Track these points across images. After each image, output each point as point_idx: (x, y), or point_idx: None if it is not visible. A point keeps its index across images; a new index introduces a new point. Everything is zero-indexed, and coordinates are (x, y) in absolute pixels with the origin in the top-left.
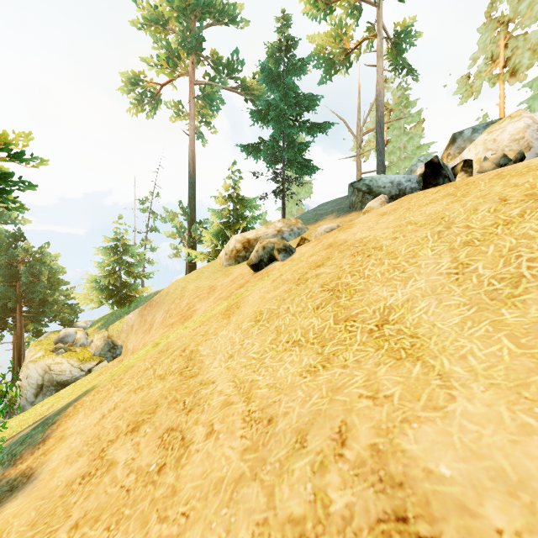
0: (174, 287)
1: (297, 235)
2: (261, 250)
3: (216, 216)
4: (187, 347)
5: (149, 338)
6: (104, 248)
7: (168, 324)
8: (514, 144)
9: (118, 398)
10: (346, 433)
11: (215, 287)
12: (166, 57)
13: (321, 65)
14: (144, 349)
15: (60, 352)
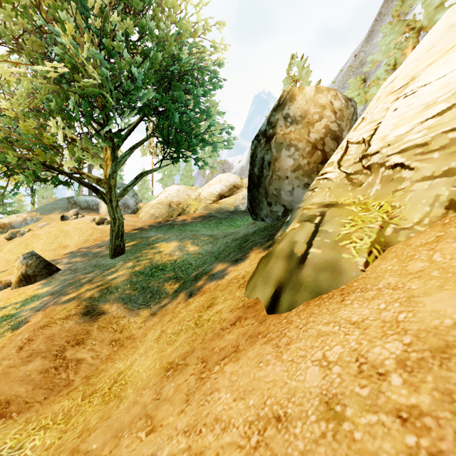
0: None
1: (35, 221)
2: (11, 233)
3: None
4: None
5: None
6: None
7: None
8: None
9: None
10: None
11: None
12: None
13: None
14: None
15: None
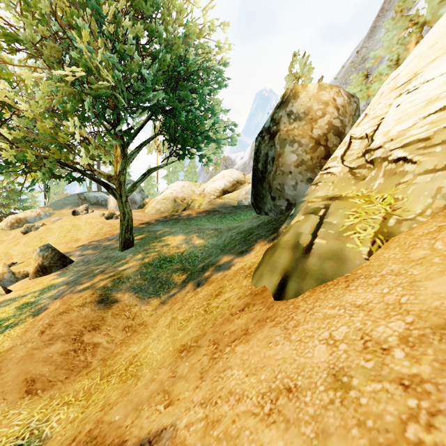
0: None
1: (48, 216)
2: (26, 228)
3: None
4: (5, 252)
5: None
6: None
7: None
8: None
9: None
10: None
11: (4, 240)
12: None
13: None
14: None
15: None
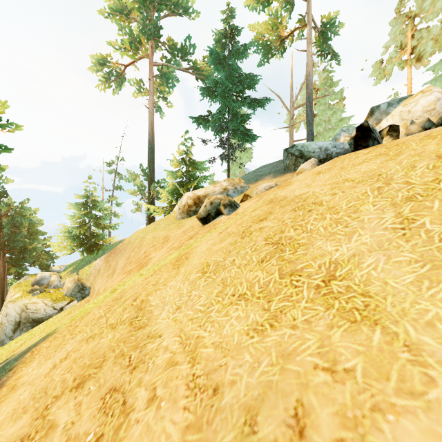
0: (135, 237)
1: (240, 193)
2: (208, 205)
3: (171, 176)
4: (138, 296)
5: (109, 283)
6: (76, 203)
7: (126, 271)
8: (426, 114)
9: (70, 347)
10: (304, 418)
11: (169, 237)
12: (129, 42)
13: (260, 49)
14: (103, 294)
15: (36, 293)
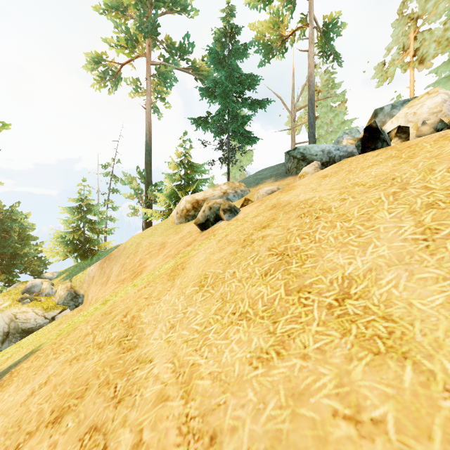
0: (130, 243)
1: (240, 197)
2: (207, 210)
3: (169, 179)
4: (128, 312)
5: (101, 293)
6: (69, 207)
7: (120, 280)
8: (432, 116)
9: (52, 370)
10: None
11: (165, 244)
12: (125, 40)
13: (261, 49)
14: (94, 305)
15: (26, 302)
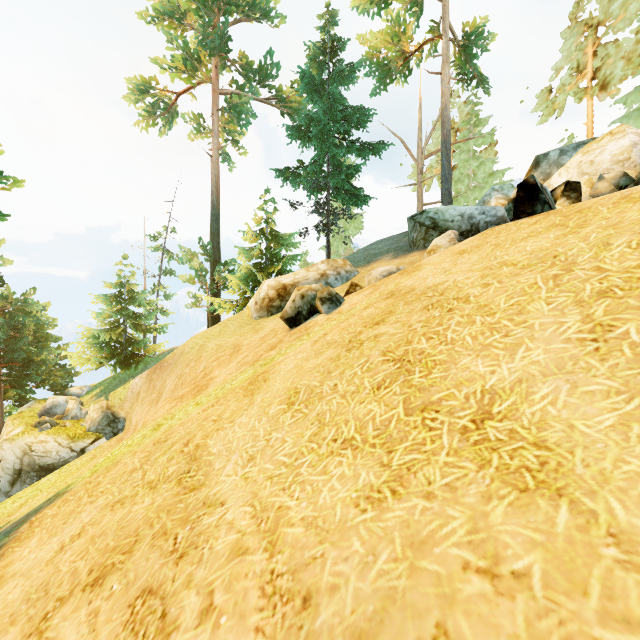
0: (190, 345)
1: (345, 280)
2: (298, 299)
3: (245, 256)
4: (191, 439)
5: (151, 415)
6: (105, 295)
7: (177, 397)
8: (617, 166)
9: (87, 517)
10: None
11: (240, 346)
12: (182, 59)
13: (374, 71)
14: (141, 432)
15: (45, 428)
